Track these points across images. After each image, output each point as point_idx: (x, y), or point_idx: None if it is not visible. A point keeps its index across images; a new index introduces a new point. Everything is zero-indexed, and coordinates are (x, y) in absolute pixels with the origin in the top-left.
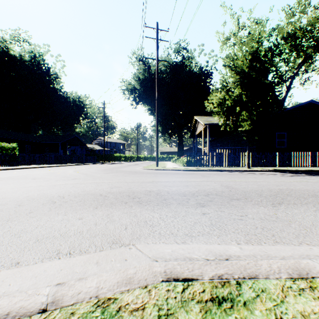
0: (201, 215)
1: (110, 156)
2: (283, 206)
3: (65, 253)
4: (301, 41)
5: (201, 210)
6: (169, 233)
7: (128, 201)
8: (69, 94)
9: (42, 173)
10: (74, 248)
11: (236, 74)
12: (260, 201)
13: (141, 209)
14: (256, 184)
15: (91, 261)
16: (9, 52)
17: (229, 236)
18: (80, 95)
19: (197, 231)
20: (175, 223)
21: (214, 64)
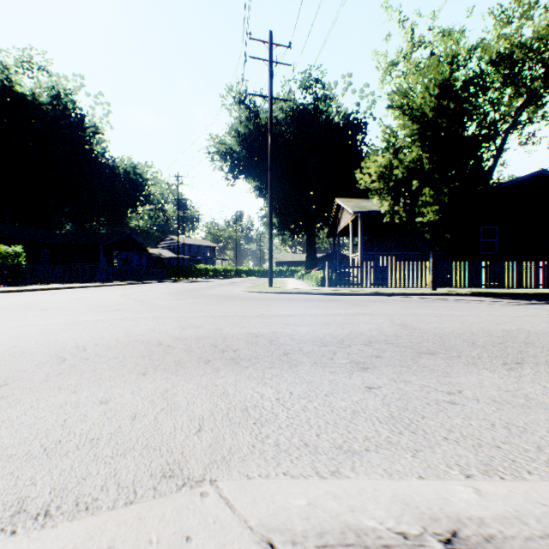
0: (365, 392)
1: (190, 269)
2: (528, 368)
3: (33, 512)
4: (522, 67)
5: (361, 378)
6: (299, 442)
7: (212, 357)
8: (117, 162)
9: (63, 299)
10: (63, 494)
11: (411, 121)
12: (477, 356)
13: (237, 376)
14: (457, 320)
15: (95, 546)
16: (14, 87)
17: (438, 450)
18: (137, 163)
19: (363, 437)
20: (311, 414)
21: (369, 108)
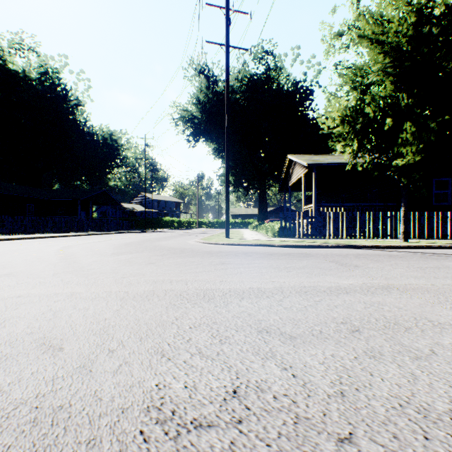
0: None
1: (157, 221)
2: None
3: None
4: None
5: None
6: None
7: None
8: (96, 130)
9: None
10: None
11: (384, 53)
12: None
13: None
14: None
15: None
16: (8, 66)
17: None
18: (113, 130)
19: None
20: None
21: (315, 77)
